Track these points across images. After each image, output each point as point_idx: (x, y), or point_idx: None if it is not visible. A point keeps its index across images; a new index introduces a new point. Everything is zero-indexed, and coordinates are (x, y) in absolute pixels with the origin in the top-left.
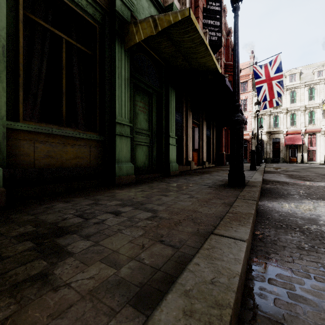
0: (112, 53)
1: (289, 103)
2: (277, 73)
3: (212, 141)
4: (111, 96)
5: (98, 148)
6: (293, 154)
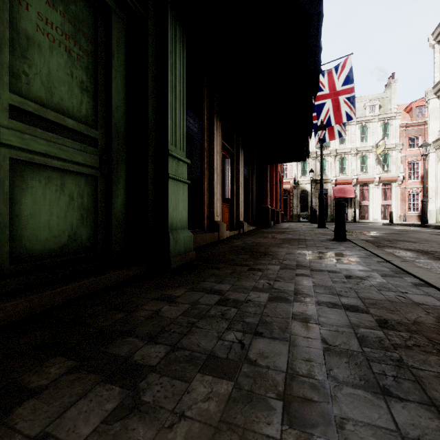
0: None
1: (338, 144)
2: (345, 85)
3: (250, 187)
4: None
5: None
6: None
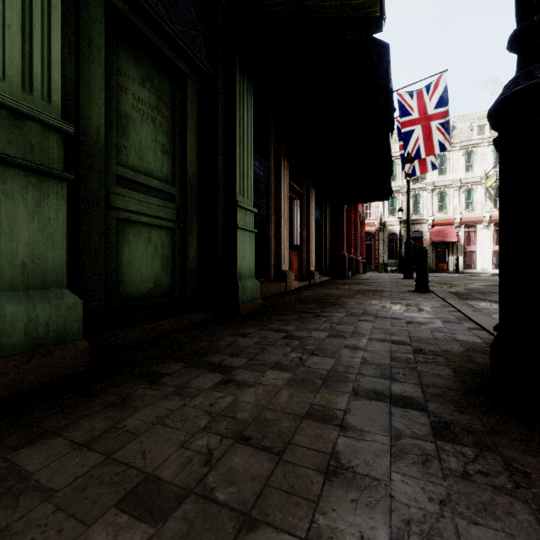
0: None
1: (436, 175)
2: (439, 108)
3: (323, 232)
4: None
5: None
6: (441, 257)
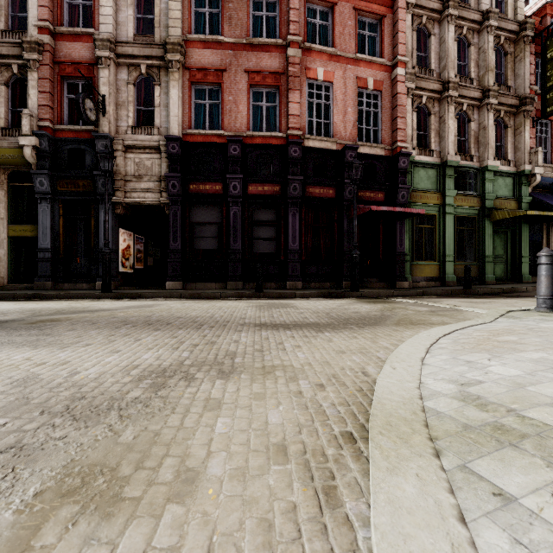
0: (483, 225)
1: None
2: None
3: None
4: (482, 244)
5: (476, 268)
6: None
